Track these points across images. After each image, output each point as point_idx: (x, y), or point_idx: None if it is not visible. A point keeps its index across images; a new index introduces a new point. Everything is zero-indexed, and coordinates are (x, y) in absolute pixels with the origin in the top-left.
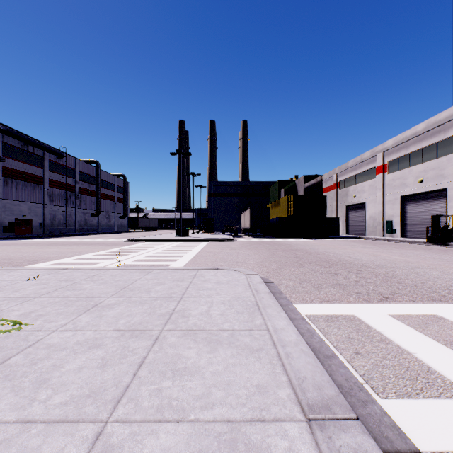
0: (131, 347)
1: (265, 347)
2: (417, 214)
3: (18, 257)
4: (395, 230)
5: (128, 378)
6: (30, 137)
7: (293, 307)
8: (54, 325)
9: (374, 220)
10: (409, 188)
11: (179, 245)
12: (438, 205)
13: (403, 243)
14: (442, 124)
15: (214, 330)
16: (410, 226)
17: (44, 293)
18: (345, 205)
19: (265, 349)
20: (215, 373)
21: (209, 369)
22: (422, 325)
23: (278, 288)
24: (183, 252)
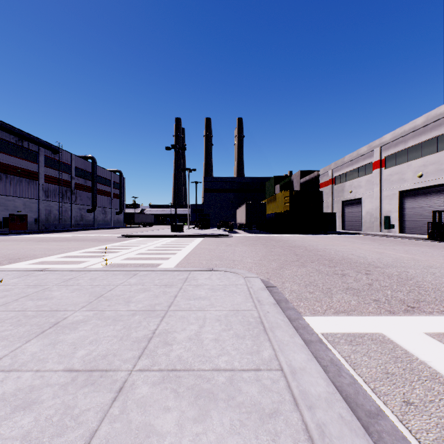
0: (78, 407)
1: (281, 407)
2: (416, 209)
3: (1, 255)
4: (393, 226)
5: None
6: (24, 132)
7: (305, 322)
8: None
9: (371, 216)
10: (408, 183)
11: (173, 242)
12: (438, 200)
13: (403, 239)
14: (442, 118)
15: (205, 371)
16: (409, 221)
17: (0, 304)
18: (341, 201)
19: (282, 412)
20: None
21: None
22: None
23: (282, 294)
24: (177, 249)
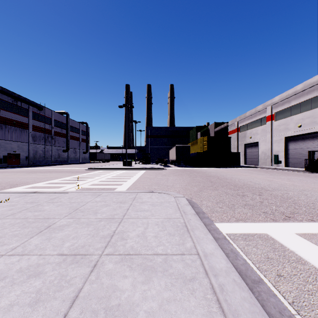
0: (69, 275)
1: (197, 275)
2: (296, 150)
3: (4, 182)
4: (280, 161)
5: None
6: (18, 95)
7: (215, 226)
8: (5, 248)
9: (265, 154)
10: (291, 131)
11: (124, 173)
12: (312, 143)
13: (287, 171)
14: (315, 85)
15: (148, 255)
16: (292, 158)
17: (10, 214)
18: (244, 144)
19: (197, 278)
20: (149, 313)
21: (143, 308)
22: None
23: (201, 208)
24: (127, 178)
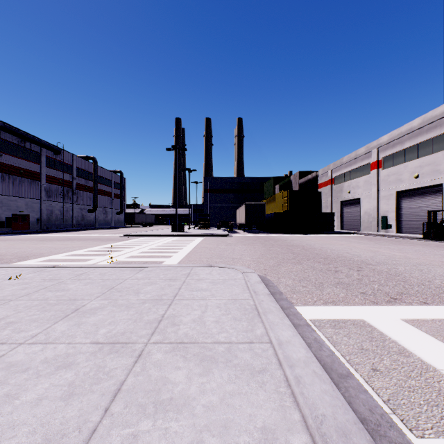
0: (107, 367)
1: (269, 367)
2: (412, 209)
3: (10, 254)
4: (390, 225)
5: (97, 415)
6: (27, 133)
7: (295, 310)
8: (23, 335)
9: (368, 215)
10: (404, 184)
11: (174, 241)
12: (434, 201)
13: (399, 239)
14: (438, 120)
15: (207, 343)
16: (406, 221)
17: (23, 294)
18: (340, 201)
19: (269, 370)
20: (208, 407)
21: (201, 402)
22: (442, 333)
23: (277, 288)
24: (178, 248)
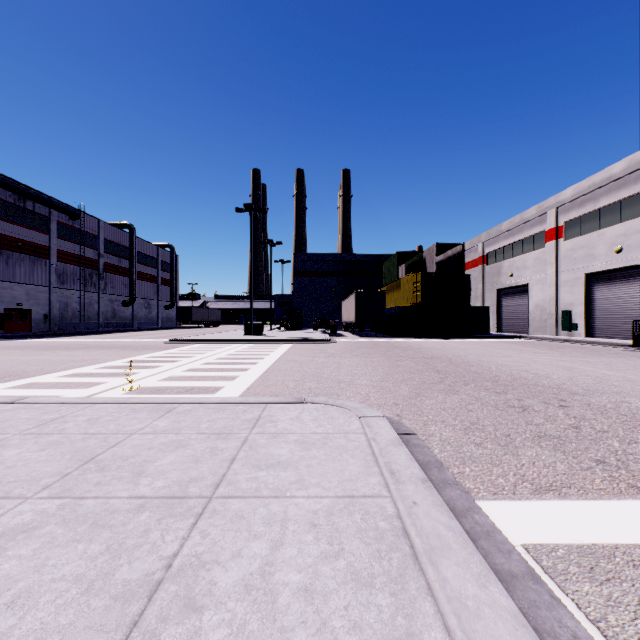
0: None
1: None
2: (611, 301)
3: None
4: (576, 325)
5: None
6: (28, 188)
7: (486, 520)
8: None
9: (541, 311)
10: (599, 262)
11: (246, 350)
12: None
13: (594, 346)
14: None
15: None
16: (601, 319)
17: None
18: (497, 289)
19: None
20: None
21: None
22: None
23: (430, 450)
24: (250, 362)
